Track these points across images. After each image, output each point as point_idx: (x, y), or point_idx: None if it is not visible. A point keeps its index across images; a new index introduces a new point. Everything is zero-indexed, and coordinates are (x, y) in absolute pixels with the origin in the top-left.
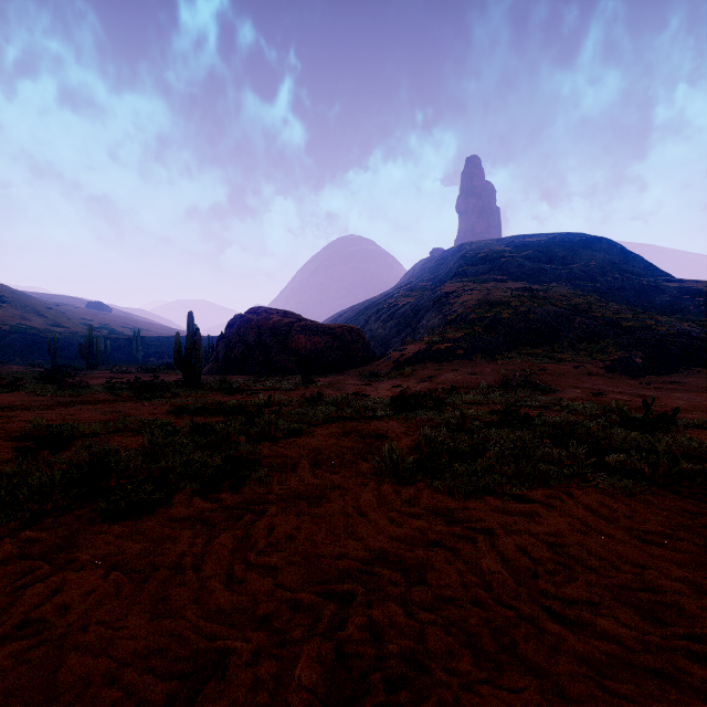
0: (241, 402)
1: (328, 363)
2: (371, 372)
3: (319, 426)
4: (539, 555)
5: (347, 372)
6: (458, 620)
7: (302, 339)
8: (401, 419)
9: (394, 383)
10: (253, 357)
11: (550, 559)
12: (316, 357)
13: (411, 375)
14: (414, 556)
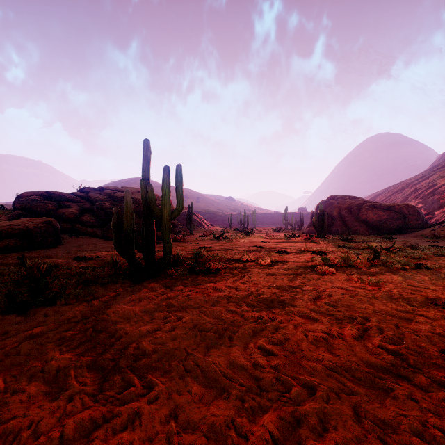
0: (369, 245)
1: (389, 228)
2: (432, 234)
3: (433, 257)
4: None
5: (406, 234)
6: None
7: (369, 213)
8: None
9: None
10: (336, 224)
11: None
12: (380, 224)
13: None
14: None
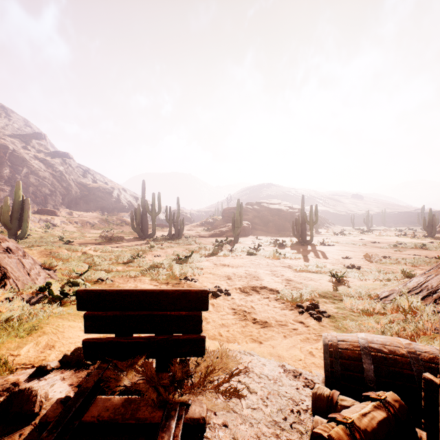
0: None
1: None
2: None
3: None
4: None
5: None
6: None
7: None
8: None
9: None
10: None
11: None
12: None
13: None
14: None
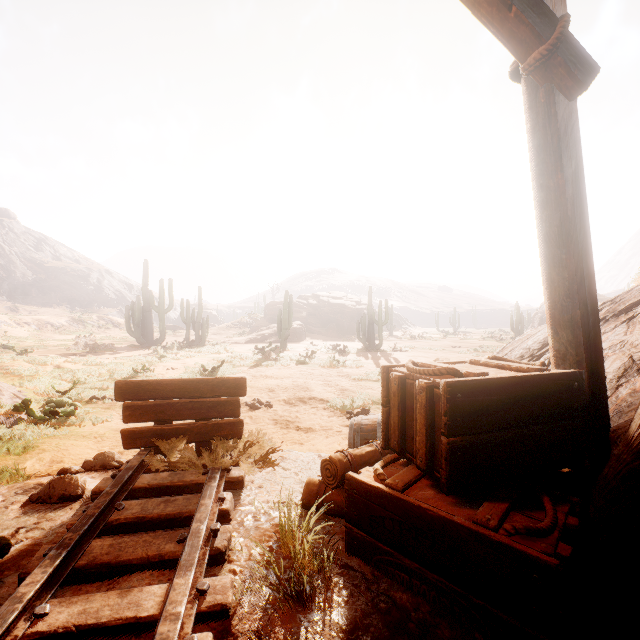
0: None
1: None
2: None
3: None
4: None
5: None
6: None
7: None
8: None
9: None
10: None
11: None
12: None
13: None
14: None
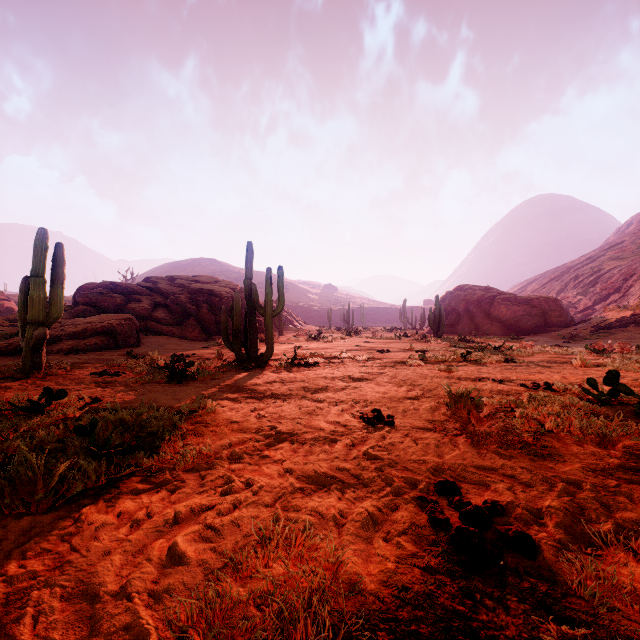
0: (482, 345)
1: (526, 327)
2: (569, 334)
3: (537, 355)
4: (633, 376)
5: (544, 334)
6: (596, 377)
7: (502, 309)
8: (591, 356)
9: (592, 342)
10: (462, 322)
11: (637, 377)
12: (515, 322)
13: (611, 337)
14: (586, 373)
